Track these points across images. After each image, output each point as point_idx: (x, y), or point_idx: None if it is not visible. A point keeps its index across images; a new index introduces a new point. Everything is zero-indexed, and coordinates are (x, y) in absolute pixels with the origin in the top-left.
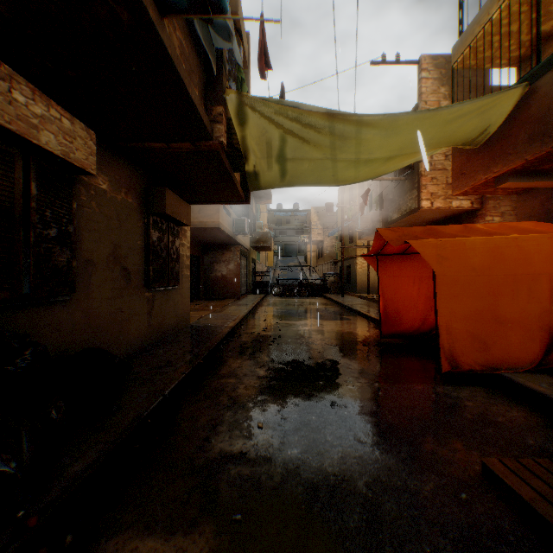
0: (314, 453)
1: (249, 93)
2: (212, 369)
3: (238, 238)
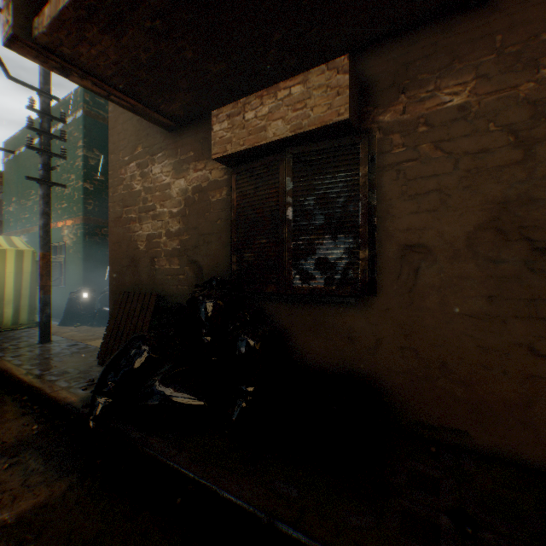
0: None
1: None
2: None
3: None
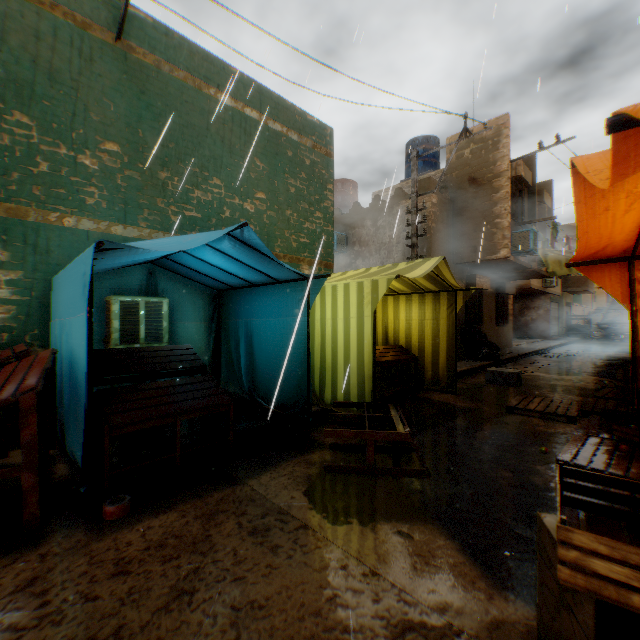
0: (564, 367)
1: (551, 214)
2: (529, 358)
3: (547, 289)
